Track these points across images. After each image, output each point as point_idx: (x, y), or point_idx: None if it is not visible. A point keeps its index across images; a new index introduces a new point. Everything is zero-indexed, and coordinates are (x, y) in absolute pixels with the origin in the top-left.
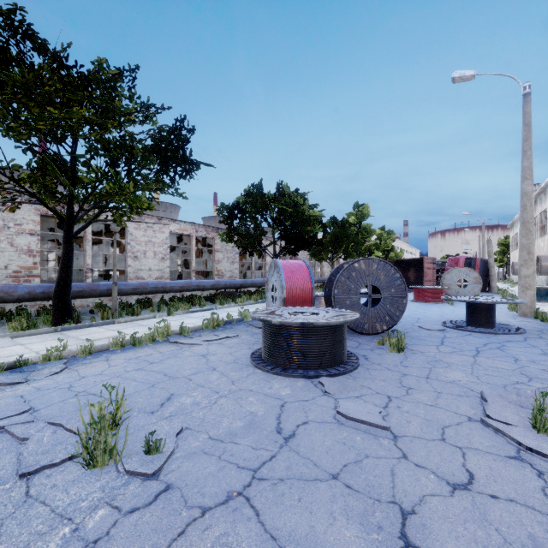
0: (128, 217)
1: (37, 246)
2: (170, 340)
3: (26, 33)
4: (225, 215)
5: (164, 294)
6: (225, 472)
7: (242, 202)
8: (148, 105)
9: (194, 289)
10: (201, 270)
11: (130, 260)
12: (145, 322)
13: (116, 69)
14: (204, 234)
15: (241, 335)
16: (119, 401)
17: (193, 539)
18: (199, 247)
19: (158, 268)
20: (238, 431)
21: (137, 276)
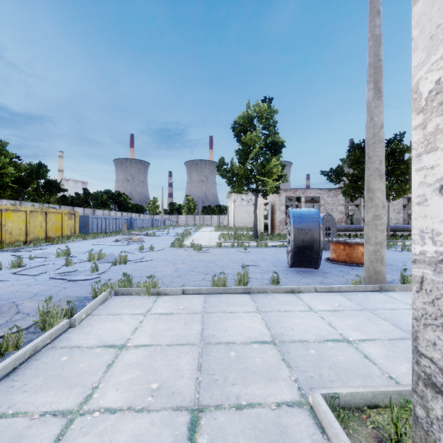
0: (398, 197)
1: (343, 210)
2: None
3: None
4: None
5: (399, 232)
6: None
7: None
8: (409, 147)
9: None
10: None
11: None
12: (407, 242)
13: (403, 144)
14: None
15: None
16: None
17: None
18: None
19: (395, 218)
20: None
21: None
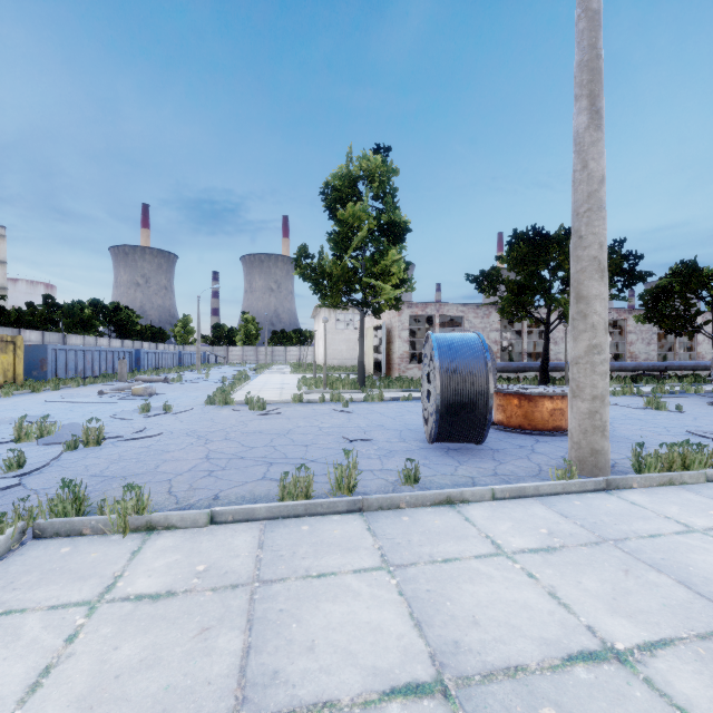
0: None
1: (498, 338)
2: (636, 395)
3: (547, 237)
4: (647, 299)
5: None
6: (710, 415)
7: (667, 282)
8: None
9: (616, 370)
10: (612, 352)
11: (551, 345)
12: None
13: None
14: (615, 317)
15: (689, 398)
16: (656, 398)
17: (706, 417)
18: (610, 330)
19: None
20: (711, 413)
21: (556, 358)
